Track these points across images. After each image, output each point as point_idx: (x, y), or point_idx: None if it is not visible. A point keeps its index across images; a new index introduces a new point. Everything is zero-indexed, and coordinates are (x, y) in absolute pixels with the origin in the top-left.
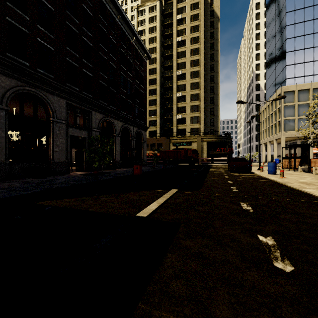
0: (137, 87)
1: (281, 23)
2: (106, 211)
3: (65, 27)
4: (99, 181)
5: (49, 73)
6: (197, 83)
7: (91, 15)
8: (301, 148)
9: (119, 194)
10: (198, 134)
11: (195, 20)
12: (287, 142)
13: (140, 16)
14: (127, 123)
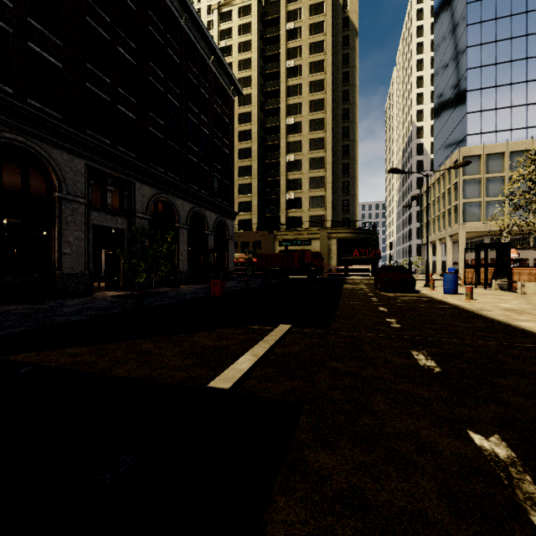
0: (218, 143)
1: (459, 42)
2: (146, 375)
3: (84, 27)
4: (145, 308)
5: (53, 110)
6: (321, 139)
7: (133, 9)
8: (496, 249)
9: (178, 336)
10: (322, 226)
11: (316, 33)
12: (468, 241)
13: (224, 22)
14: (201, 205)
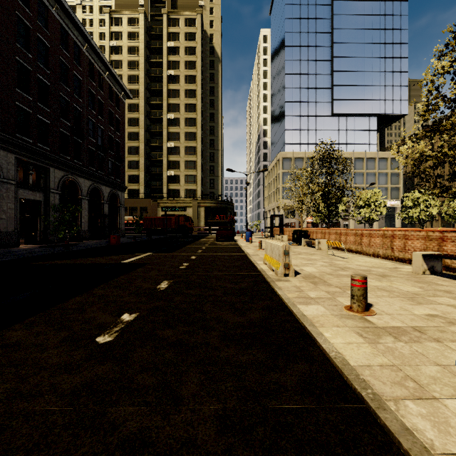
0: (112, 135)
1: (282, 83)
2: (98, 263)
3: (14, 64)
4: (72, 251)
5: None
6: (193, 133)
7: (48, 46)
8: (280, 218)
9: (102, 257)
10: (194, 197)
11: (190, 54)
12: (289, 210)
13: (115, 25)
14: (98, 182)
